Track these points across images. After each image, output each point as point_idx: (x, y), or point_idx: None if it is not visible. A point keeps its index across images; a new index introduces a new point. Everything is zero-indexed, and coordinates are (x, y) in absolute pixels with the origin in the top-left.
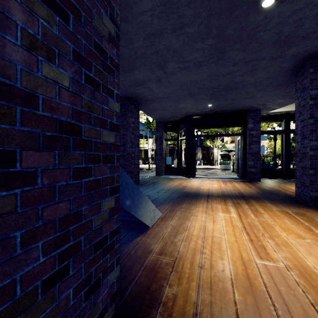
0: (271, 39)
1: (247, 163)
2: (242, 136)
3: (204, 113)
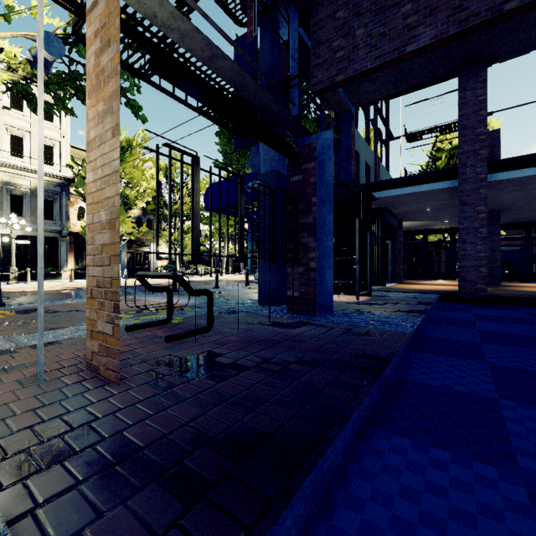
0: (534, 202)
1: (398, 267)
2: (392, 241)
3: (396, 210)
